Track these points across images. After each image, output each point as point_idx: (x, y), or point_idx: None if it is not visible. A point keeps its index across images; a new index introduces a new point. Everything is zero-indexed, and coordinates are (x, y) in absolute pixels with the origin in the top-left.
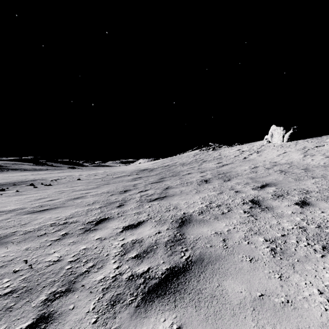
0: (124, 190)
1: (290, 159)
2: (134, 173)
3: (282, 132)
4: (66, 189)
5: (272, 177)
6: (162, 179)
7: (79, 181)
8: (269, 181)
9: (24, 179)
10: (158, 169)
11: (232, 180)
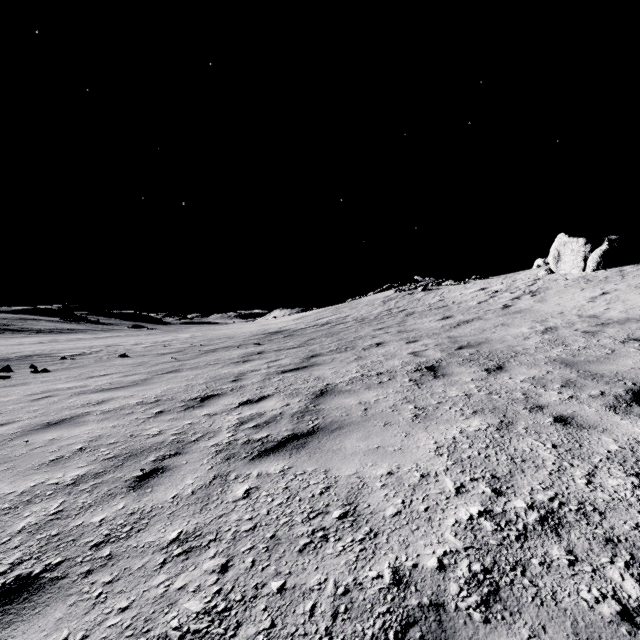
0: (201, 397)
1: (634, 309)
2: (252, 341)
3: (584, 250)
4: (63, 387)
5: (630, 360)
6: (311, 360)
7: (120, 360)
8: (639, 375)
9: (10, 353)
10: (306, 333)
11: (510, 369)
